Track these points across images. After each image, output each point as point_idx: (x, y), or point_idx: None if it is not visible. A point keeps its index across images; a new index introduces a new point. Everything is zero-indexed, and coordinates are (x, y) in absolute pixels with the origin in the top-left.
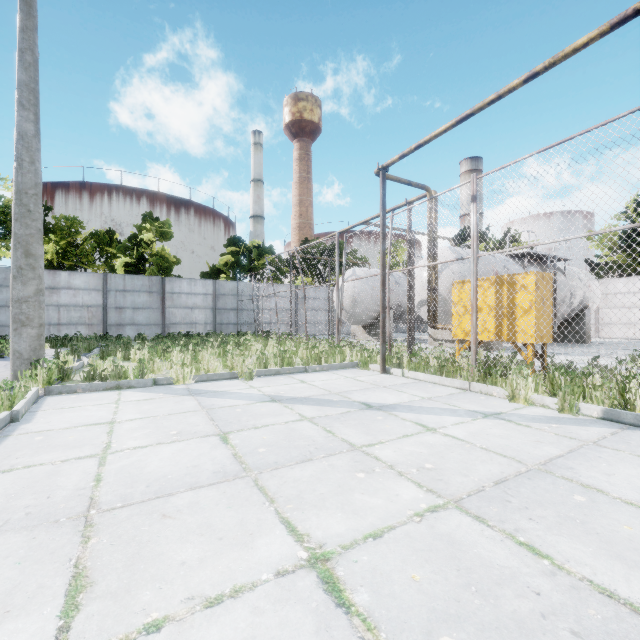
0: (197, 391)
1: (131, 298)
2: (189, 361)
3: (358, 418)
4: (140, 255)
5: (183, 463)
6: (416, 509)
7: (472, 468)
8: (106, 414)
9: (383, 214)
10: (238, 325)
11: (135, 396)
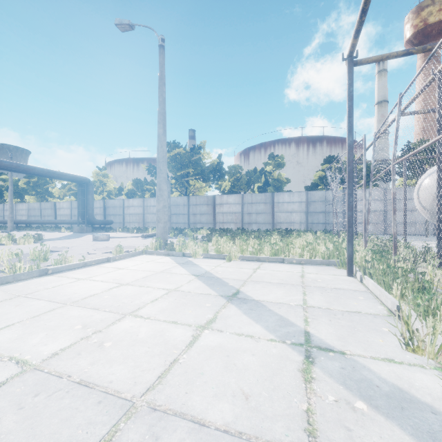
0: (188, 262)
1: (255, 207)
2: (202, 244)
3: (195, 300)
4: (265, 181)
5: (78, 290)
6: (21, 355)
7: (113, 363)
8: (131, 265)
9: (348, 105)
10: (326, 224)
11: (162, 260)
